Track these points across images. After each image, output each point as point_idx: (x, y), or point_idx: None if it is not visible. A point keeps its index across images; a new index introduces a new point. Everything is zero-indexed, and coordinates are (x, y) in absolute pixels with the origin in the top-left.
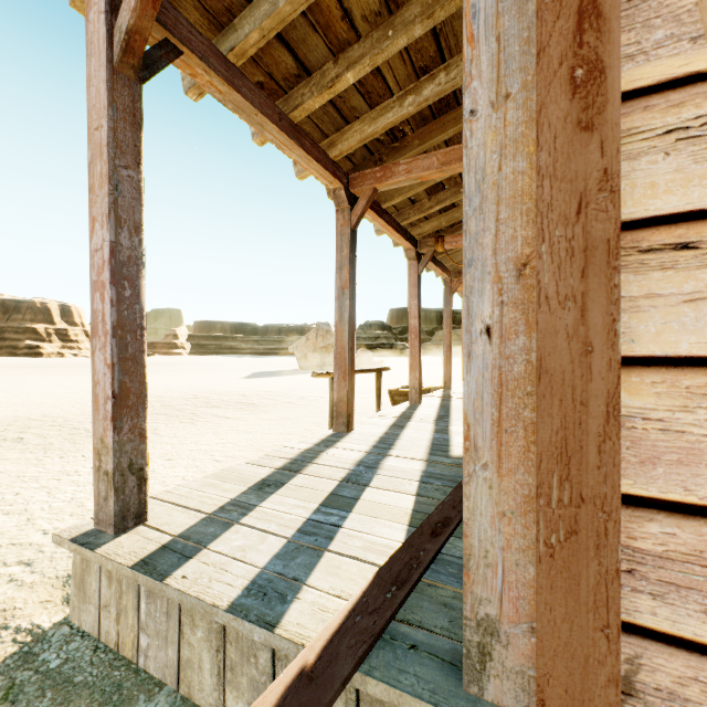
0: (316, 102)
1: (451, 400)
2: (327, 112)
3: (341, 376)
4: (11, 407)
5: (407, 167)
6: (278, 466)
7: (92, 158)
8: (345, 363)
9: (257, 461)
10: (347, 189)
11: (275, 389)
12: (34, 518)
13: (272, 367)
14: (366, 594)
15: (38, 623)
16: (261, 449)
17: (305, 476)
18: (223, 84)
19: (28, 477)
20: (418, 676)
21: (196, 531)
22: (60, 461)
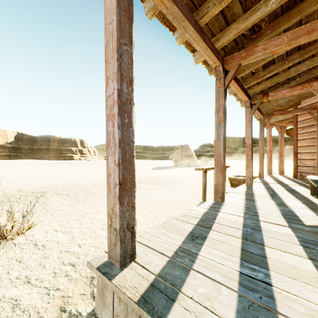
0: (216, 10)
1: (269, 184)
2: (217, 19)
3: (218, 170)
4: (64, 180)
5: (263, 46)
6: (195, 223)
7: (107, 42)
8: (220, 164)
9: (181, 218)
10: (223, 66)
11: (166, 175)
12: (75, 237)
13: (161, 165)
14: None
15: (79, 311)
16: (170, 206)
17: (215, 232)
18: (169, 1)
19: (71, 214)
20: None
21: (167, 273)
22: (83, 206)
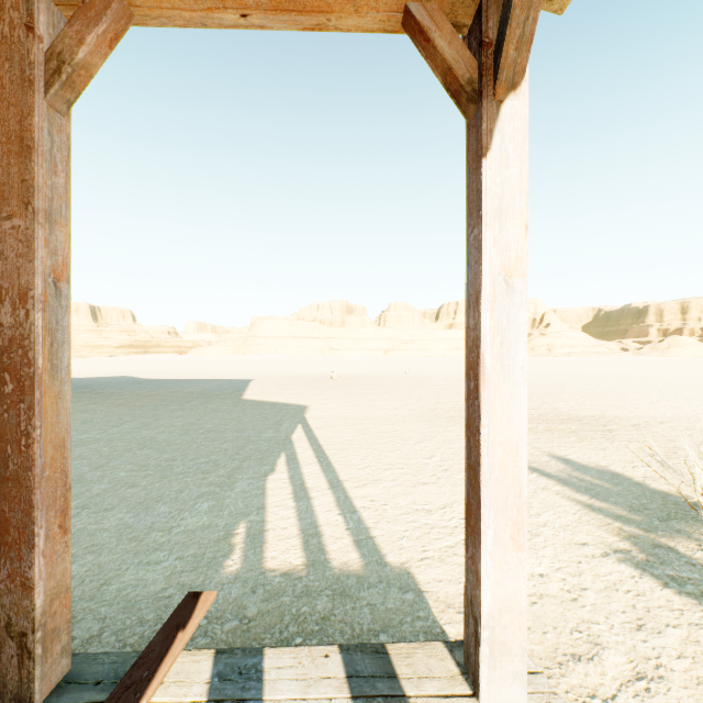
0: None
1: None
2: None
3: None
4: None
5: None
6: None
7: None
8: None
9: None
10: None
11: None
12: None
13: None
14: (137, 700)
15: None
16: None
17: None
18: None
19: None
20: (103, 663)
21: None
22: None
